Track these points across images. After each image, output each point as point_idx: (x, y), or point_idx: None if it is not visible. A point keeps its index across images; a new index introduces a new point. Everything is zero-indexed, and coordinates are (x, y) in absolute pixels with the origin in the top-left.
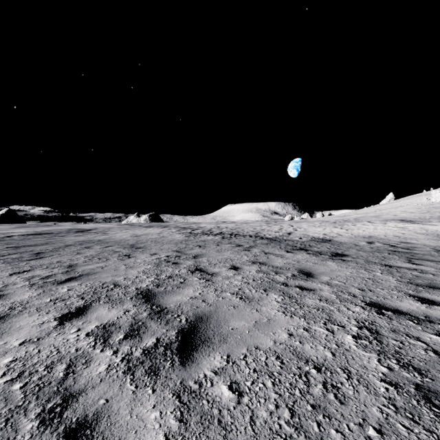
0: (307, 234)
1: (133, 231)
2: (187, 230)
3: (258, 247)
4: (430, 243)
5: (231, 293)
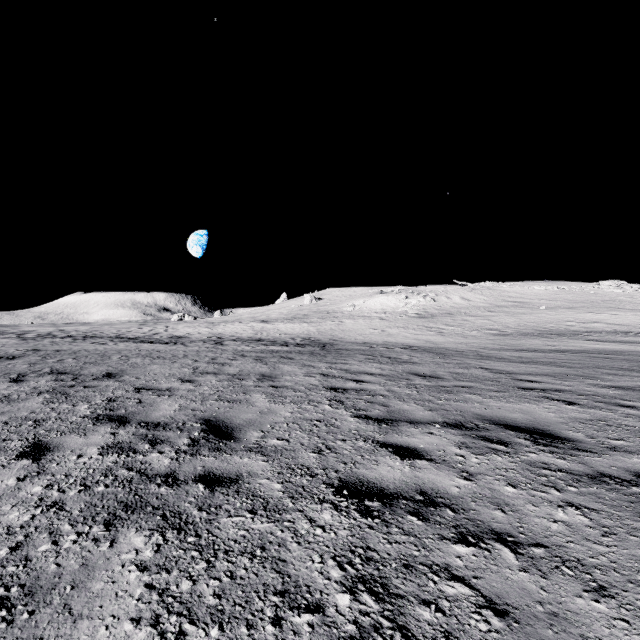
0: (173, 334)
1: None
2: (9, 335)
3: (114, 342)
4: (245, 335)
5: (89, 353)
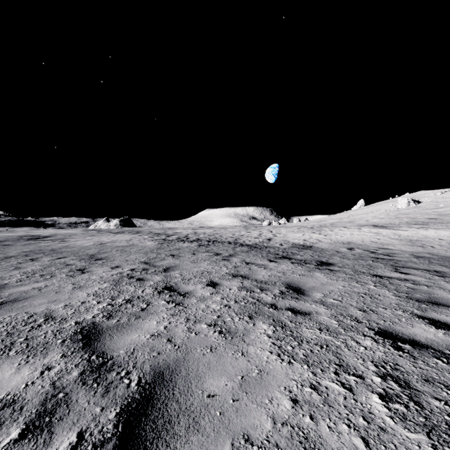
0: (287, 240)
1: (99, 238)
2: (161, 236)
3: (239, 255)
4: (406, 248)
5: (207, 325)
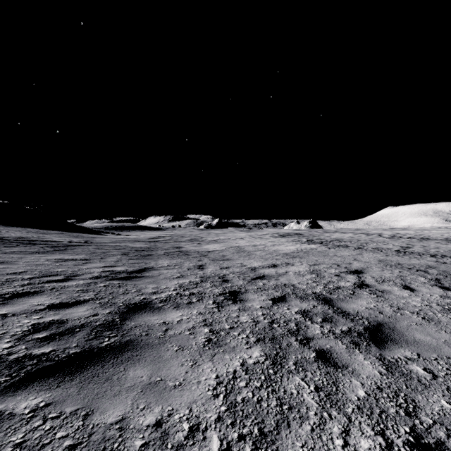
0: None
1: (333, 235)
2: (374, 235)
3: None
4: None
5: (447, 249)
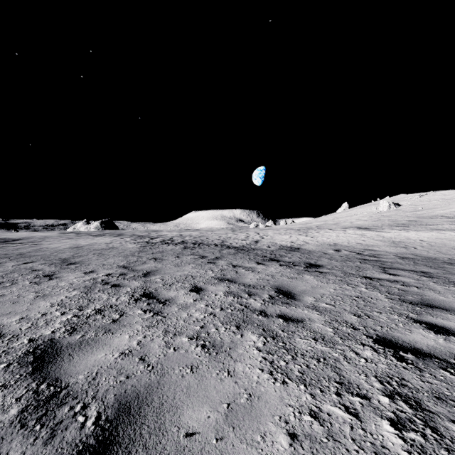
0: (275, 242)
1: (76, 240)
2: (144, 239)
3: (225, 258)
4: (391, 249)
5: (189, 338)
